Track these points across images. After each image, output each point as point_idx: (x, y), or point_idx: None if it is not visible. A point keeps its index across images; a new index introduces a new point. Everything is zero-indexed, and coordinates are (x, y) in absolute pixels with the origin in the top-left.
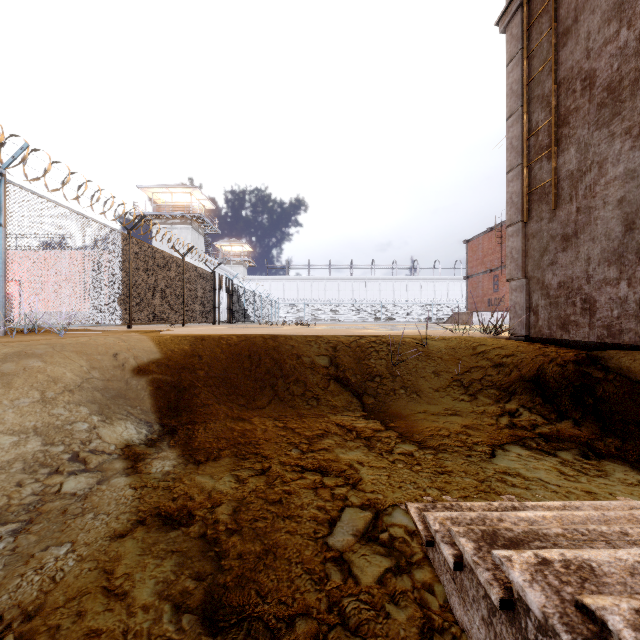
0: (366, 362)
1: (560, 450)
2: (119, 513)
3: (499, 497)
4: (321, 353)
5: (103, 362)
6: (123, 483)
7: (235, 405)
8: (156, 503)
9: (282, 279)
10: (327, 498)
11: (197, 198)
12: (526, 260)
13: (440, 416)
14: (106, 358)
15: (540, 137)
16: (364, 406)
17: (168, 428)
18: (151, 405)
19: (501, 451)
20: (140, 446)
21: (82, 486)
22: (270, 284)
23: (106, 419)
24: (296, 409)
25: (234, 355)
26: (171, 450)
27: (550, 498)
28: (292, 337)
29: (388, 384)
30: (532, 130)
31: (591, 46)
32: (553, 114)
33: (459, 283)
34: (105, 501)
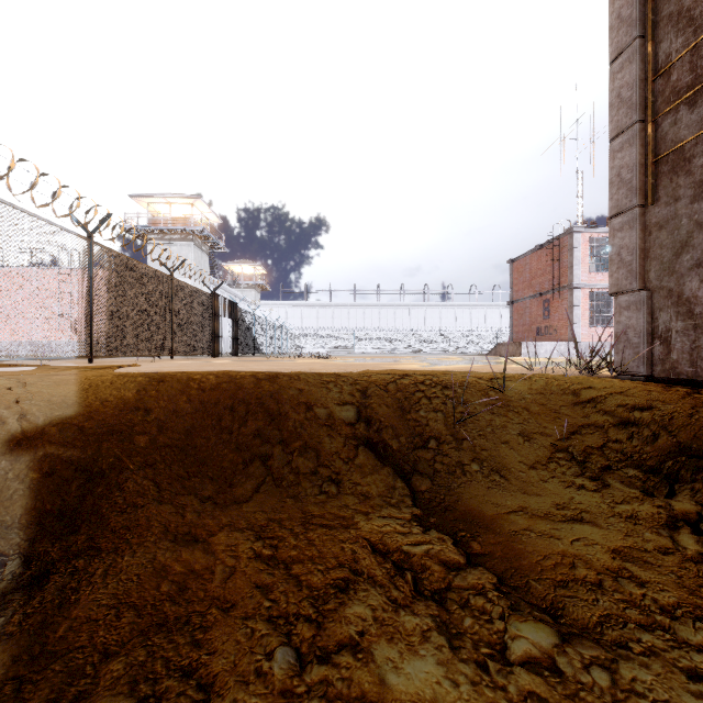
0: (413, 416)
1: None
2: None
3: None
4: (343, 402)
5: None
6: None
7: (193, 500)
8: None
9: (300, 305)
10: None
11: (200, 210)
12: (646, 263)
13: (556, 524)
14: None
15: (674, 76)
16: (415, 496)
17: (35, 569)
18: (24, 512)
19: None
20: None
21: None
22: (286, 311)
23: None
24: (301, 504)
25: (207, 406)
26: None
27: None
28: (300, 377)
29: (451, 454)
30: (658, 69)
31: None
32: None
33: (498, 310)
34: None
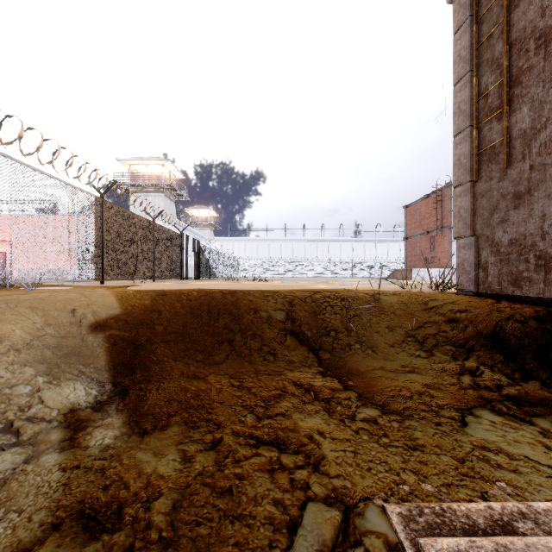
0: (321, 317)
1: (535, 416)
2: (33, 511)
3: (488, 486)
4: (278, 308)
5: (59, 318)
6: (52, 462)
7: (192, 361)
8: (82, 494)
9: (243, 240)
10: (285, 487)
11: (169, 169)
12: (474, 219)
13: (398, 373)
14: (63, 314)
15: (490, 99)
16: (320, 361)
17: (120, 388)
18: (106, 362)
19: (472, 418)
20: (86, 410)
21: (4, 467)
22: (233, 245)
23: (53, 380)
24: (253, 365)
25: (194, 310)
26: (117, 416)
27: (549, 488)
28: (250, 292)
29: (343, 339)
30: (481, 93)
31: (546, 4)
32: (505, 74)
33: (398, 244)
34: (24, 490)
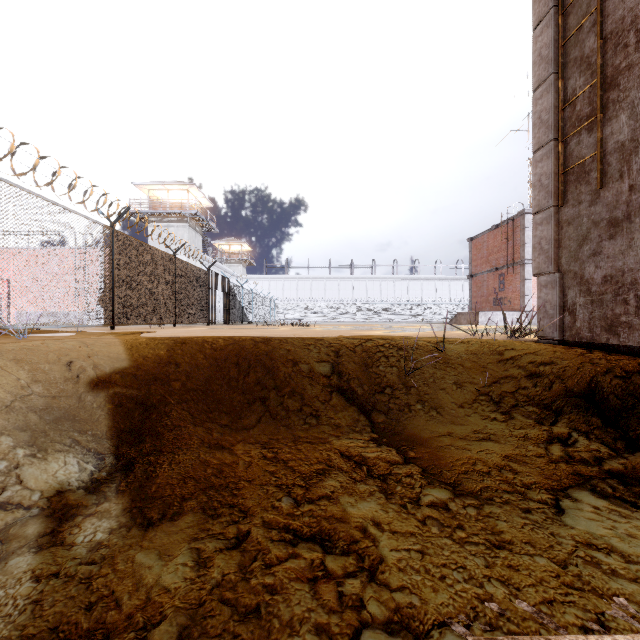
0: (374, 370)
1: None
2: None
3: (604, 603)
4: (321, 359)
5: (51, 373)
6: (24, 568)
7: (216, 426)
8: (57, 617)
9: (281, 279)
10: (332, 606)
11: (194, 195)
12: (559, 251)
13: (470, 441)
14: (56, 368)
15: (578, 106)
16: (374, 426)
17: (124, 461)
18: (107, 428)
19: (569, 502)
20: (77, 492)
21: None
22: (269, 284)
23: (37, 452)
24: (291, 430)
25: (219, 362)
26: (117, 499)
27: None
28: (288, 340)
29: (401, 397)
30: (567, 99)
31: None
32: (598, 75)
33: (461, 283)
34: None
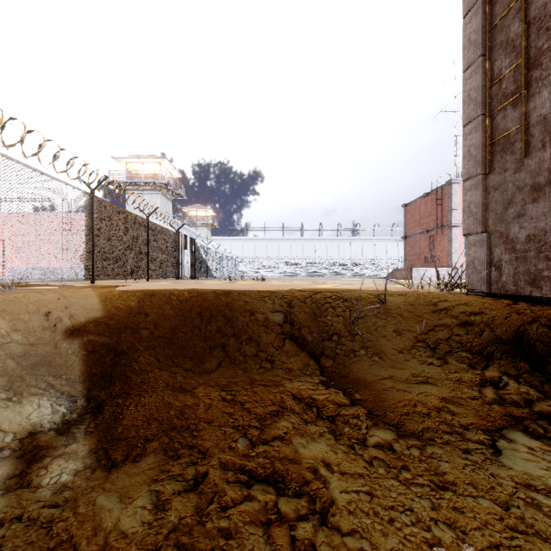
0: (322, 319)
1: None
2: None
3: (549, 548)
4: (275, 310)
5: (30, 323)
6: None
7: (180, 370)
8: None
9: (241, 240)
10: None
11: (165, 167)
12: (486, 214)
13: (410, 384)
14: (35, 318)
15: (504, 85)
16: (322, 369)
17: (94, 403)
18: (80, 373)
19: (504, 442)
20: (48, 434)
21: None
22: (231, 244)
23: (13, 396)
24: (248, 373)
25: (184, 312)
26: (84, 441)
27: None
28: (245, 293)
29: (347, 344)
30: (494, 79)
31: None
32: (523, 55)
33: (396, 243)
34: None
